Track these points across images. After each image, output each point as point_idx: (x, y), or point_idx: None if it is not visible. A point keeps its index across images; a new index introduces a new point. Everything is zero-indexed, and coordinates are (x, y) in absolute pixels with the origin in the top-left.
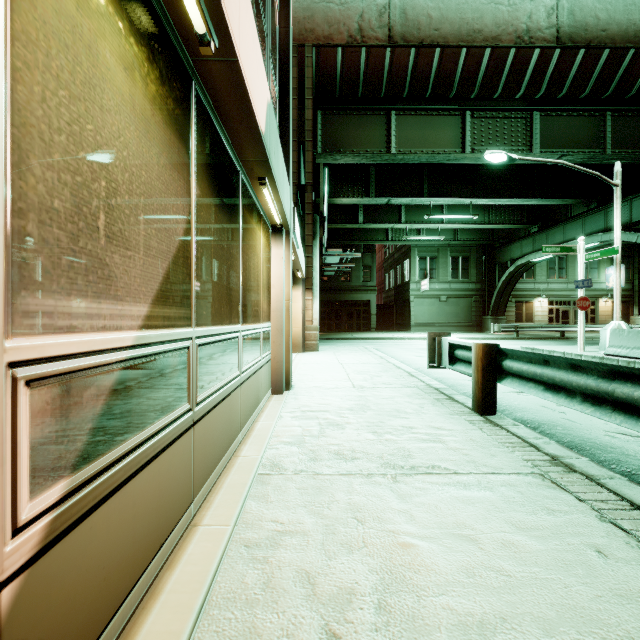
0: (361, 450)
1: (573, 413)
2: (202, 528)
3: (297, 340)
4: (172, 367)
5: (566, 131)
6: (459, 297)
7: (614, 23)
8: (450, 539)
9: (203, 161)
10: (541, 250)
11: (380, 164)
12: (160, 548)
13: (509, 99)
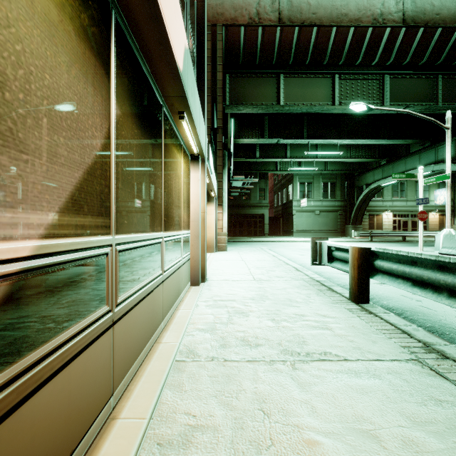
0: (263, 337)
1: (427, 301)
2: (120, 422)
3: (211, 243)
4: (87, 274)
5: (409, 89)
6: (328, 211)
7: (445, 9)
8: (352, 435)
9: (124, 86)
10: (388, 177)
11: (272, 114)
12: (71, 455)
13: (367, 65)
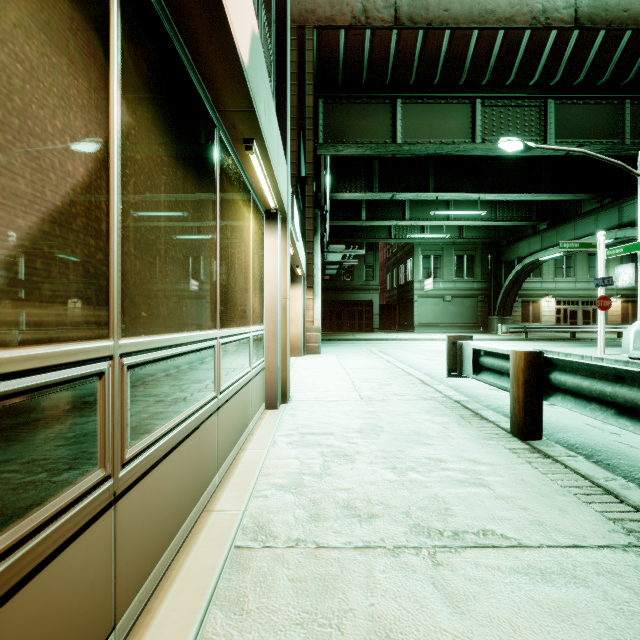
0: (379, 500)
1: (628, 434)
2: None
3: (297, 342)
4: (50, 417)
5: (582, 120)
6: (464, 297)
7: (636, 2)
8: None
9: (141, 75)
10: (550, 248)
11: (384, 158)
12: None
13: (522, 86)
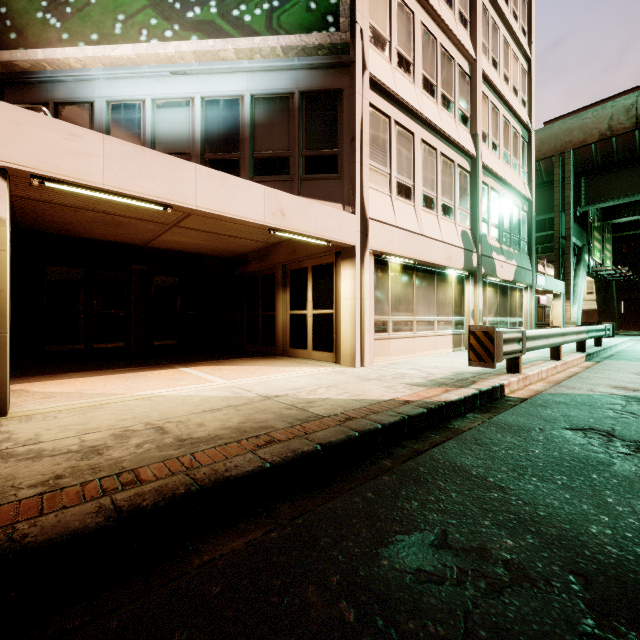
0: None
1: None
2: None
3: None
4: (496, 323)
5: None
6: None
7: None
8: None
9: (500, 292)
10: None
11: None
12: None
13: None
